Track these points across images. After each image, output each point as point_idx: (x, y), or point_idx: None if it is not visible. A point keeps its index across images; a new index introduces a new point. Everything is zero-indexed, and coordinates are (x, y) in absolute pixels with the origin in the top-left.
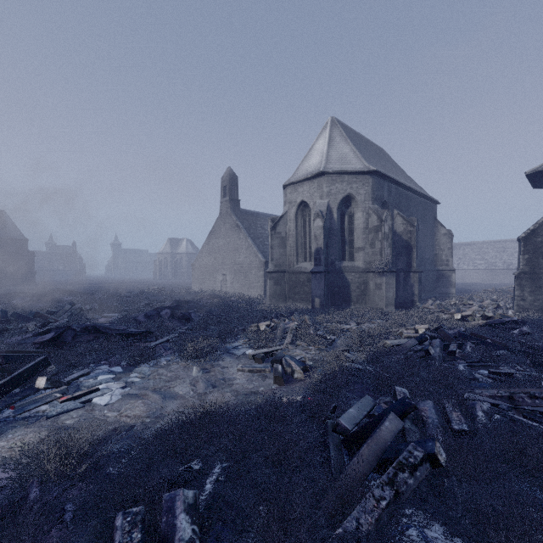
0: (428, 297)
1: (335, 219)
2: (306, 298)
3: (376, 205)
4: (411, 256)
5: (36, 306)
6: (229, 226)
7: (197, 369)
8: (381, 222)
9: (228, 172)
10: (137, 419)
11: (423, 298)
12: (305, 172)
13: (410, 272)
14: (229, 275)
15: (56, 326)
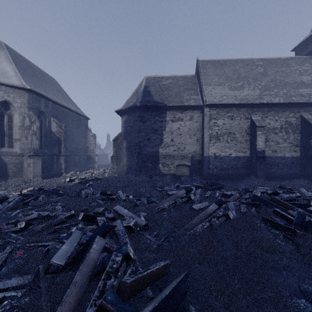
0: (81, 169)
1: None
2: None
3: (31, 112)
4: (61, 146)
5: None
6: None
7: None
8: (31, 123)
9: None
10: None
11: (77, 170)
12: None
13: (60, 156)
14: None
15: None
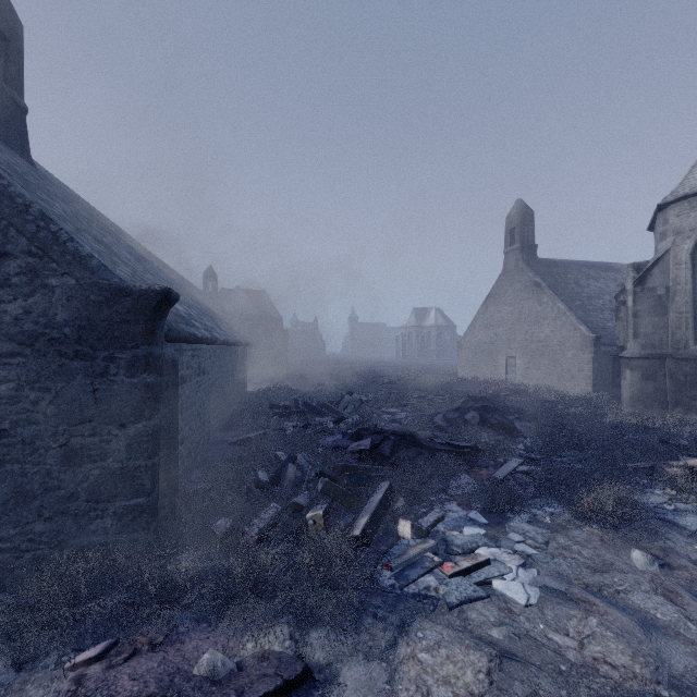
0: None
1: None
2: None
3: None
4: None
5: (304, 391)
6: (520, 287)
7: (646, 557)
8: None
9: (518, 207)
10: (642, 683)
11: None
12: None
13: None
14: (520, 358)
15: (350, 424)
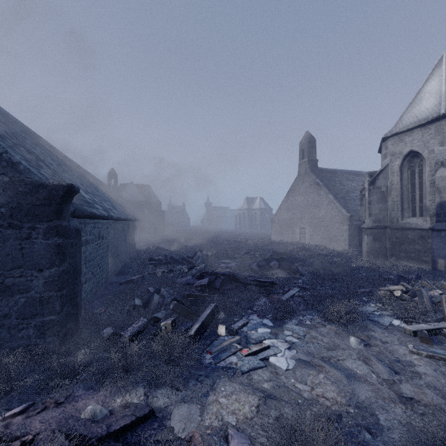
0: None
1: None
2: (417, 257)
3: None
4: None
5: (173, 250)
6: (308, 185)
7: (357, 340)
8: None
9: (306, 136)
10: (340, 406)
11: None
12: (413, 119)
13: None
14: (308, 228)
15: (199, 269)
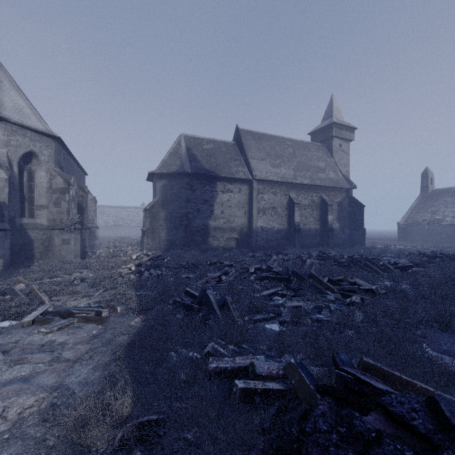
0: None
1: (16, 173)
2: None
3: (58, 169)
4: (83, 216)
5: None
6: None
7: None
8: (69, 186)
9: None
10: (48, 399)
11: None
12: None
13: (82, 229)
14: None
15: None
